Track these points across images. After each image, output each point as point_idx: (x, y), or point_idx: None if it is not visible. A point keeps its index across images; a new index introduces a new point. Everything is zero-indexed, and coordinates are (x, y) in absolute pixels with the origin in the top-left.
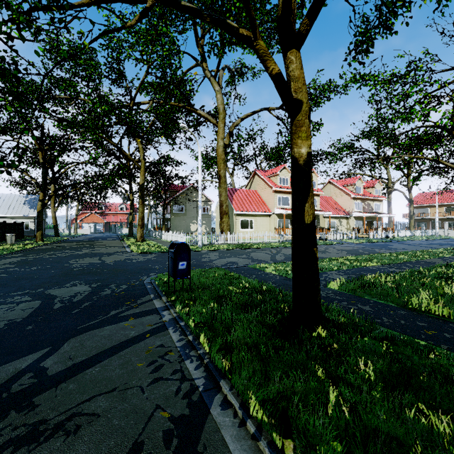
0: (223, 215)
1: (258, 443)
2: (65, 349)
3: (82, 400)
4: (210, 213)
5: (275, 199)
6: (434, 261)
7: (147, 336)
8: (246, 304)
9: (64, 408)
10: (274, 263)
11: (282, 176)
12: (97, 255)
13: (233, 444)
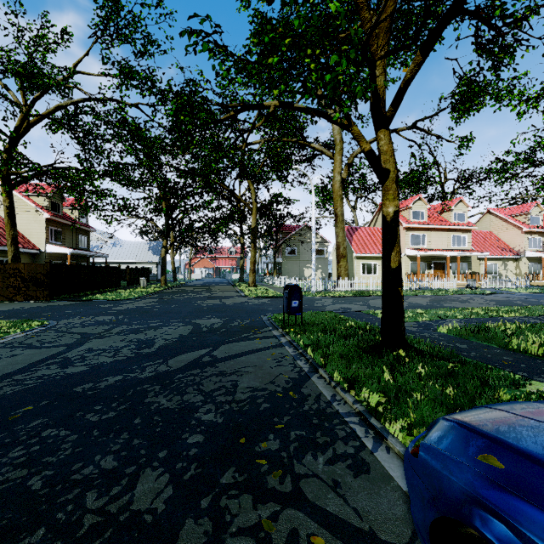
0: (340, 258)
1: (336, 389)
2: (221, 349)
3: (240, 367)
4: (326, 255)
5: (406, 238)
6: None
7: (271, 348)
8: (347, 336)
9: (232, 368)
10: None
11: (416, 210)
12: (217, 298)
13: (322, 388)
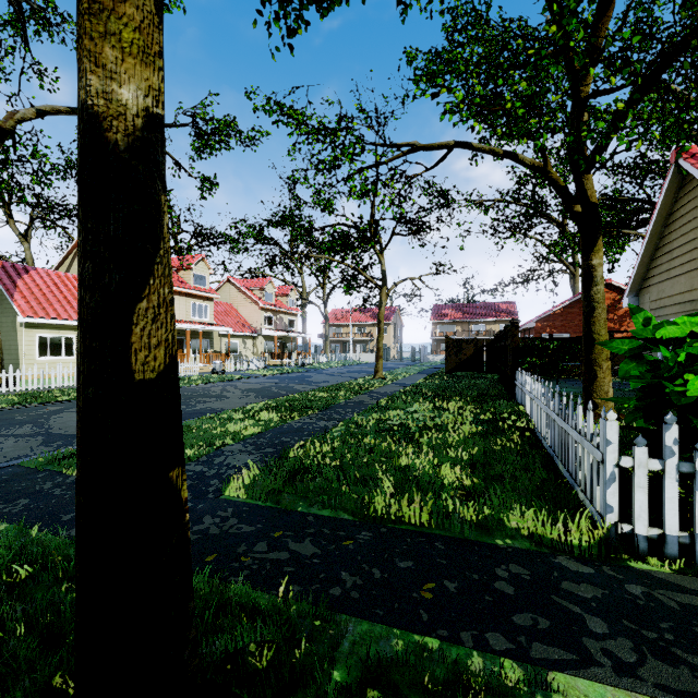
0: None
1: None
2: None
3: None
4: None
5: None
6: (363, 400)
7: None
8: None
9: None
10: None
11: None
12: None
13: None
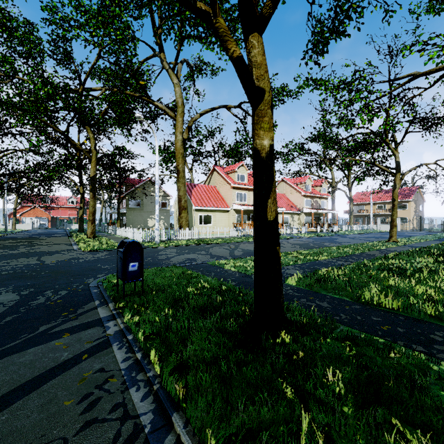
0: (181, 210)
1: None
2: None
3: None
4: (168, 208)
5: (233, 195)
6: (374, 253)
7: (84, 358)
8: (205, 308)
9: None
10: (233, 259)
11: (240, 173)
12: (36, 255)
13: None
